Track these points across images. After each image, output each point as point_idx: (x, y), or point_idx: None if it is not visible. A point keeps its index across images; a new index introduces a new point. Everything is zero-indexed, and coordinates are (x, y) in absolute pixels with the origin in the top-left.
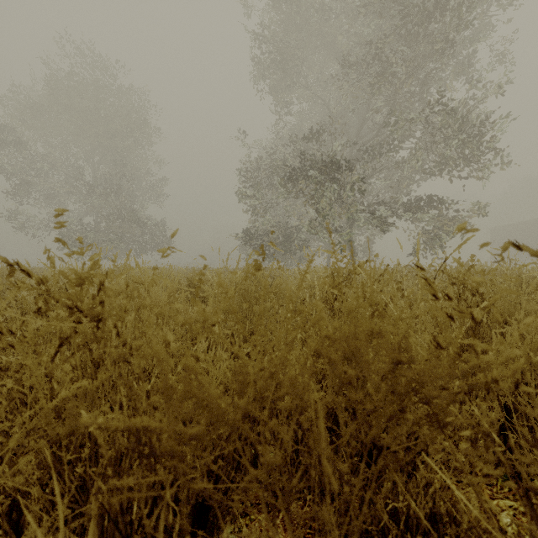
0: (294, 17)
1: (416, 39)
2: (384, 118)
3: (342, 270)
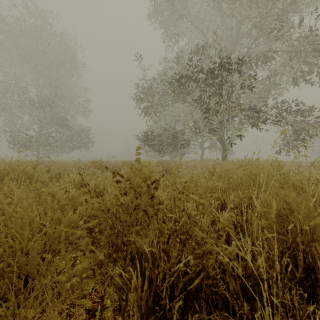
0: None
1: None
2: (254, 39)
3: None
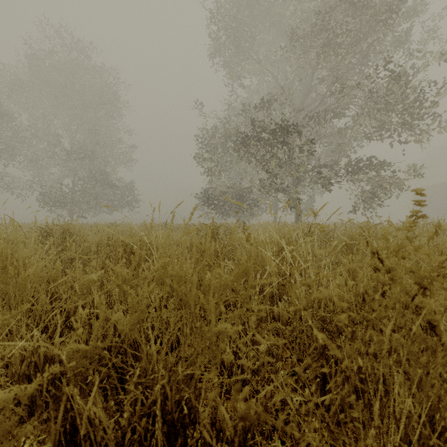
0: None
1: (361, 11)
2: (327, 88)
3: (441, 256)
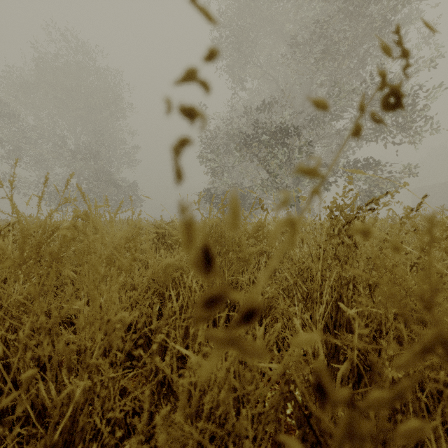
0: (248, 5)
1: (357, 20)
2: (326, 91)
3: (353, 205)
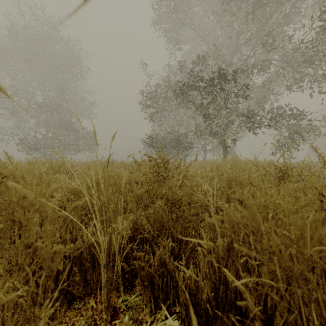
0: None
1: None
2: (252, 48)
3: None
